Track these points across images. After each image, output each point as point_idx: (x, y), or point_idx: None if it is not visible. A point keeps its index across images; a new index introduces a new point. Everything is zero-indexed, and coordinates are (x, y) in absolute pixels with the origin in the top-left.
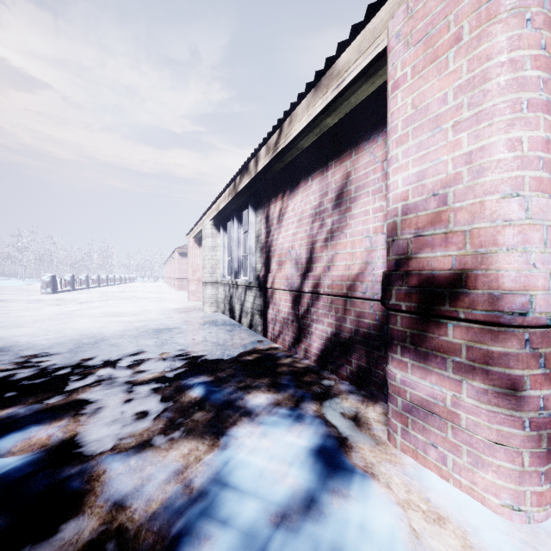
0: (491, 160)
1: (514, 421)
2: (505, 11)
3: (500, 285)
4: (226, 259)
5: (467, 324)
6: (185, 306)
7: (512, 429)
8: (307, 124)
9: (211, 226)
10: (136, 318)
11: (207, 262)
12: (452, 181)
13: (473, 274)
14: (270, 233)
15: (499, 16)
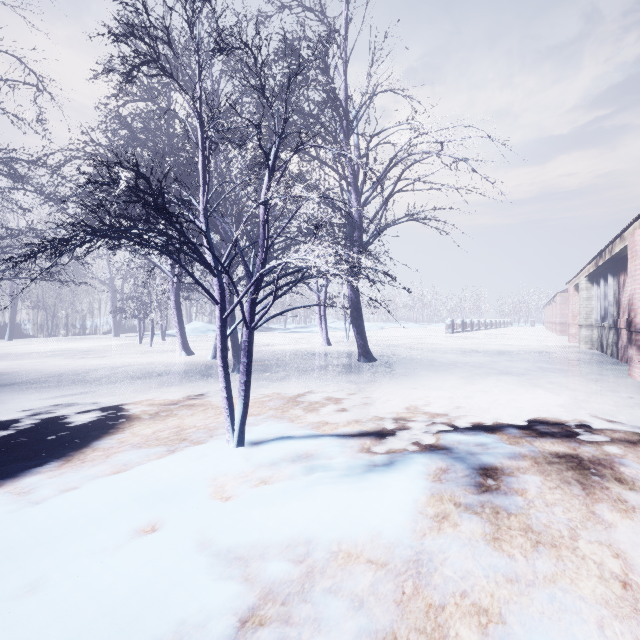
0: (636, 292)
1: (639, 355)
2: (638, 256)
3: (635, 322)
4: (599, 307)
5: (634, 333)
6: (563, 345)
7: (639, 357)
8: (619, 250)
9: (585, 282)
10: (523, 348)
11: (581, 309)
12: (633, 294)
13: (632, 320)
14: (619, 294)
15: (637, 257)
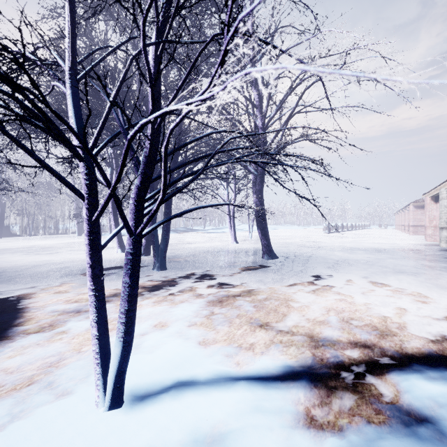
0: None
1: None
2: None
3: None
4: None
5: None
6: (423, 243)
7: None
8: None
9: (446, 192)
10: (393, 245)
11: (442, 215)
12: None
13: None
14: None
15: None
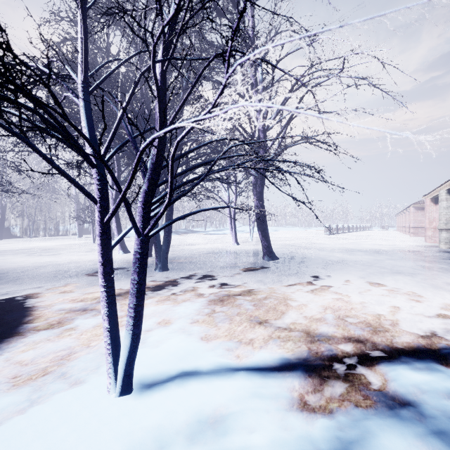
0: None
1: None
2: None
3: None
4: None
5: None
6: (423, 245)
7: None
8: None
9: (445, 194)
10: (393, 247)
11: (441, 216)
12: None
13: None
14: None
15: None
